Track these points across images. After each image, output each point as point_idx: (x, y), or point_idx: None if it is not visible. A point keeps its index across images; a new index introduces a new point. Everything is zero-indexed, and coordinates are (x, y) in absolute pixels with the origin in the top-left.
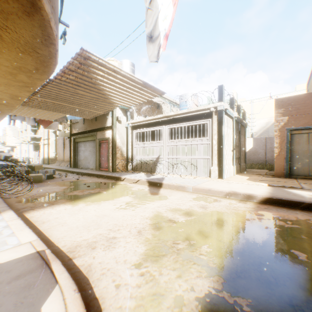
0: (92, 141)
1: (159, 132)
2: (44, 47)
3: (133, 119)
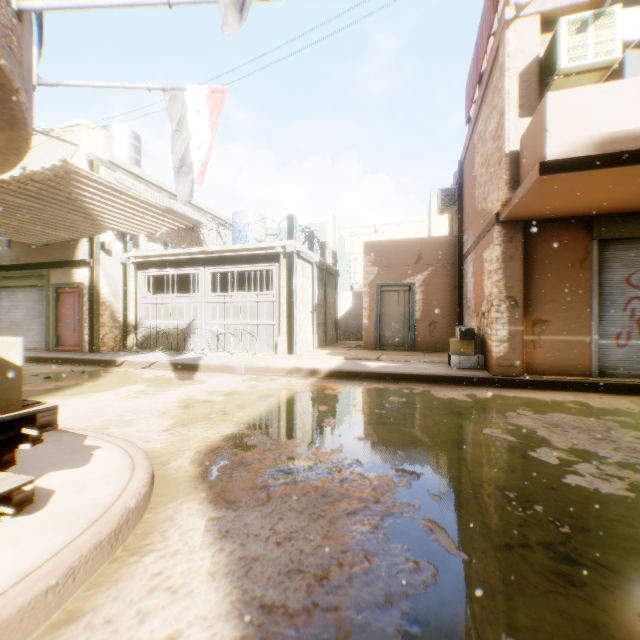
0: (35, 287)
1: (194, 275)
2: (1, 154)
3: (138, 249)
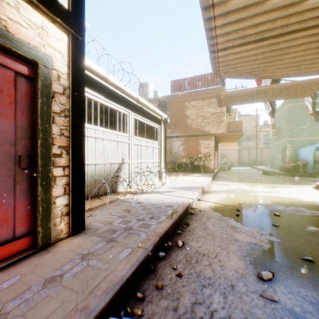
0: None
1: None
2: None
3: None
